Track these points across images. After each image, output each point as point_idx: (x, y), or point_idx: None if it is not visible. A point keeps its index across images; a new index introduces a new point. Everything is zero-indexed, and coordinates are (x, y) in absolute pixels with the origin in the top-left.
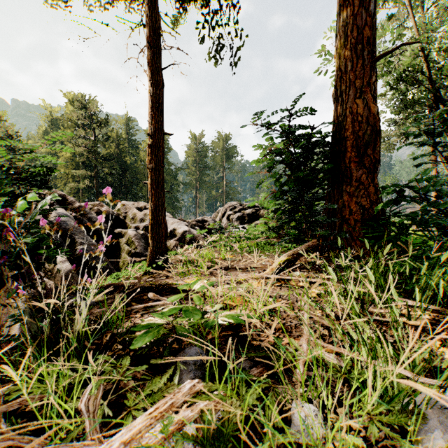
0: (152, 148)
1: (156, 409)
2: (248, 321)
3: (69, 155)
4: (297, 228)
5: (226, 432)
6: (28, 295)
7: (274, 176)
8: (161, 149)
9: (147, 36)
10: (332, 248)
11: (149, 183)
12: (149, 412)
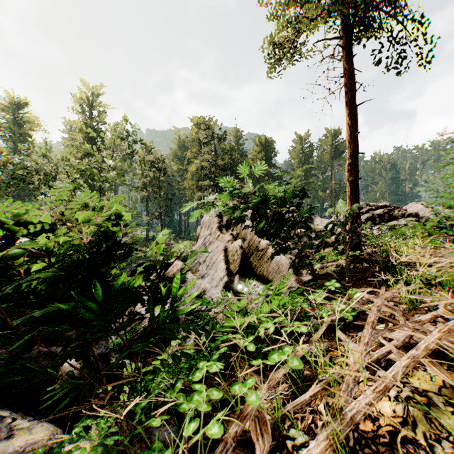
0: (352, 166)
1: None
2: None
3: (195, 169)
4: None
5: None
6: (289, 263)
7: None
8: (357, 165)
9: (345, 83)
10: None
11: (349, 192)
12: None
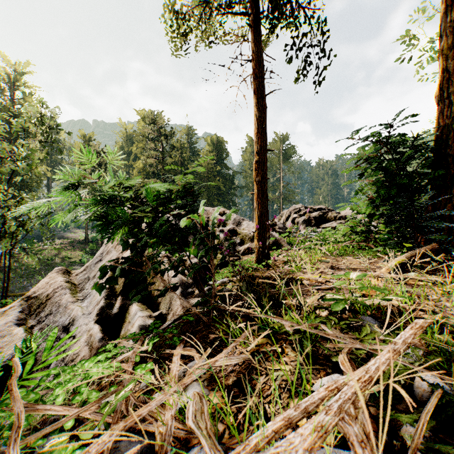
0: (259, 164)
1: (412, 327)
2: (395, 305)
3: (141, 165)
4: (387, 232)
5: (451, 345)
6: (179, 281)
7: (378, 184)
8: (265, 164)
9: (253, 68)
10: (438, 252)
11: (256, 194)
12: (409, 328)
